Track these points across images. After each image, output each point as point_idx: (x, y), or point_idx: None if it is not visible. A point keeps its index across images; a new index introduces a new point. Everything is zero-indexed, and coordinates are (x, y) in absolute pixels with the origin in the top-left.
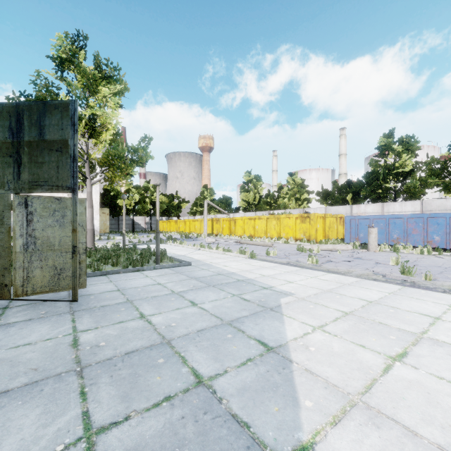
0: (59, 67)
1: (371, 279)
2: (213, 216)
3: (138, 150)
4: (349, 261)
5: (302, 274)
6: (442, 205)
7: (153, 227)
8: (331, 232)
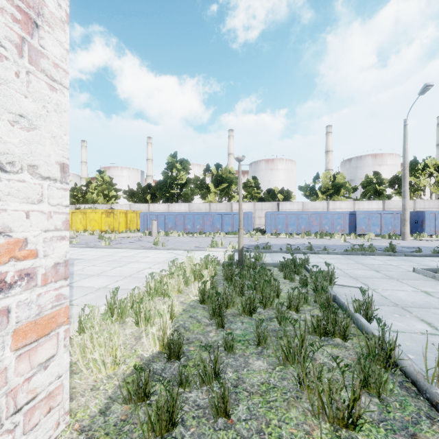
0: None
1: (136, 249)
2: None
3: None
4: (133, 242)
5: (95, 251)
6: (198, 207)
7: None
8: (132, 225)
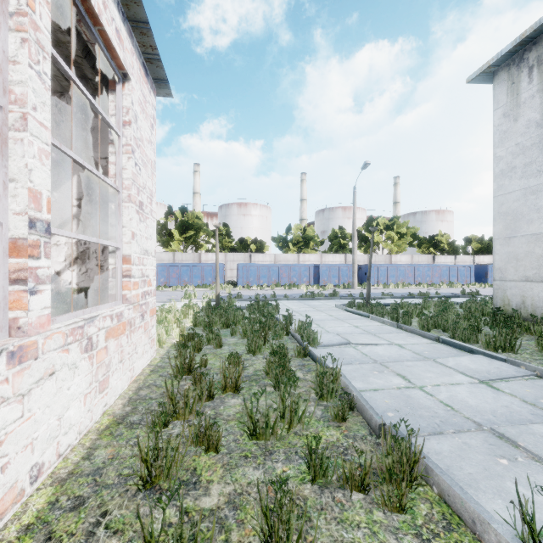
0: None
1: None
2: None
3: None
4: None
5: None
6: (159, 257)
7: None
8: None
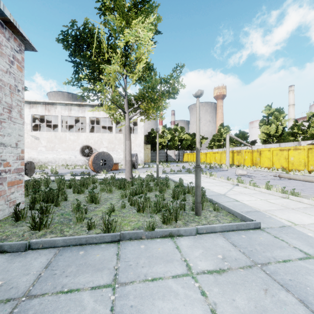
0: (101, 10)
1: None
2: (230, 149)
3: (170, 80)
4: None
5: None
6: None
7: (180, 158)
8: None
